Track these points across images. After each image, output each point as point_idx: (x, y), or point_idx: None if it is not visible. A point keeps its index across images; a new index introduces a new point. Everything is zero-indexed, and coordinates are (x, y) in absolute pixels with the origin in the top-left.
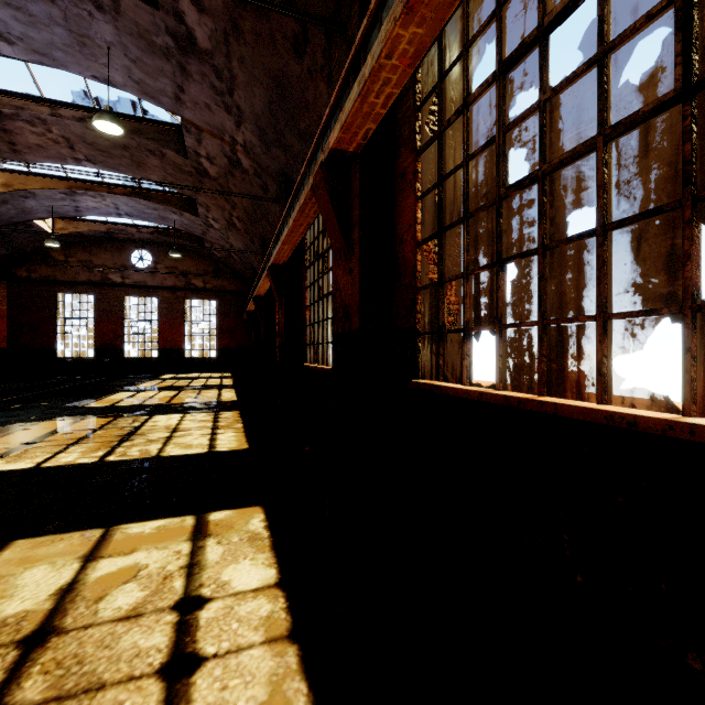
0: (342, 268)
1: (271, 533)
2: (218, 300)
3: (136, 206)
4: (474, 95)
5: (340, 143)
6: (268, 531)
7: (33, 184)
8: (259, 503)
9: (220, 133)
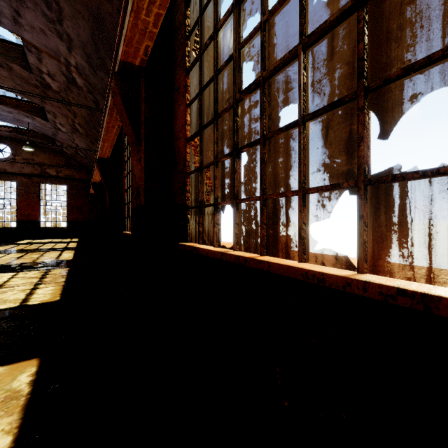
0: (135, 157)
1: (32, 389)
2: (69, 185)
3: None
4: (220, 22)
5: (127, 56)
6: (30, 387)
7: None
8: (38, 355)
9: (56, 55)
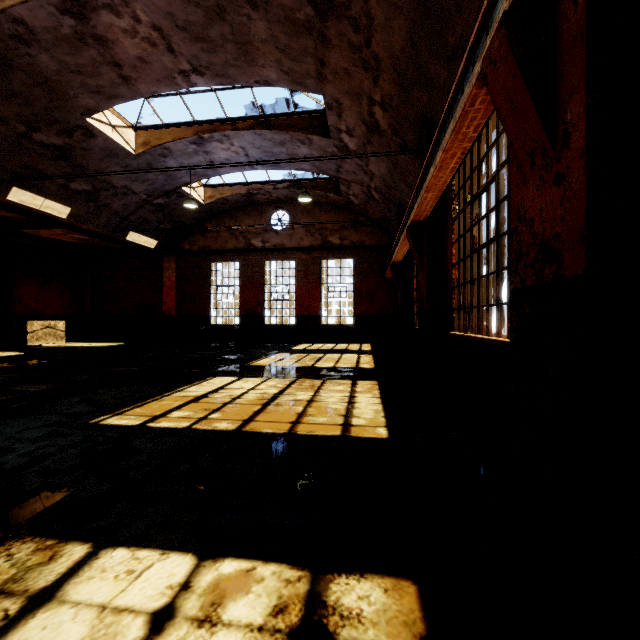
0: None
1: None
2: (356, 257)
3: (262, 145)
4: None
5: None
6: None
7: (166, 137)
8: None
9: None
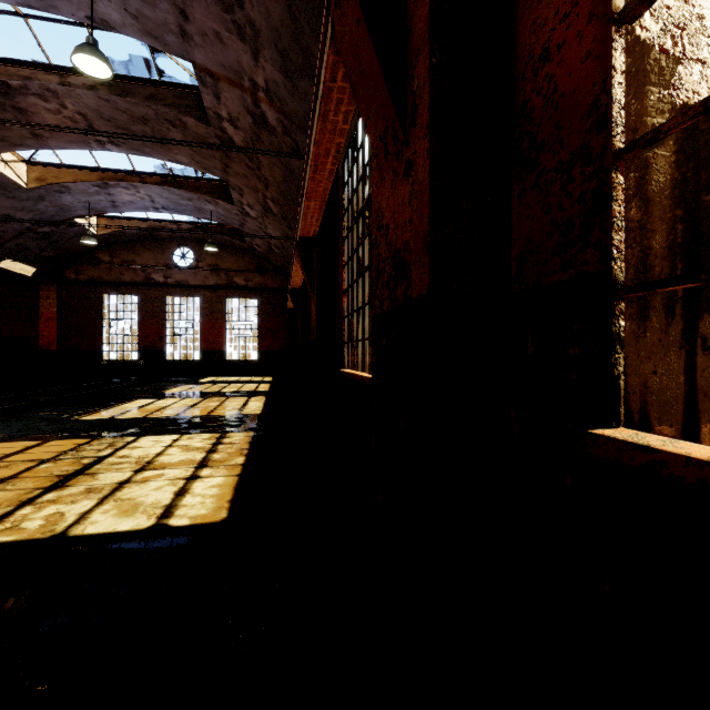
0: (388, 177)
1: None
2: (260, 298)
3: (170, 197)
4: None
5: None
6: None
7: (66, 177)
8: None
9: (238, 78)
